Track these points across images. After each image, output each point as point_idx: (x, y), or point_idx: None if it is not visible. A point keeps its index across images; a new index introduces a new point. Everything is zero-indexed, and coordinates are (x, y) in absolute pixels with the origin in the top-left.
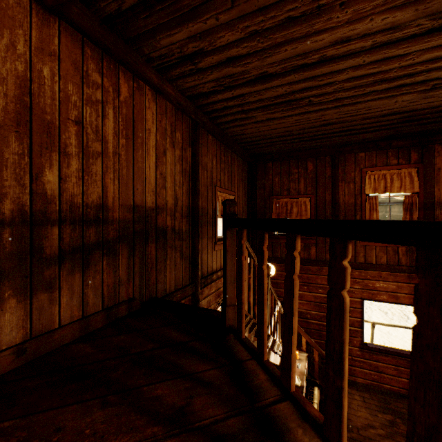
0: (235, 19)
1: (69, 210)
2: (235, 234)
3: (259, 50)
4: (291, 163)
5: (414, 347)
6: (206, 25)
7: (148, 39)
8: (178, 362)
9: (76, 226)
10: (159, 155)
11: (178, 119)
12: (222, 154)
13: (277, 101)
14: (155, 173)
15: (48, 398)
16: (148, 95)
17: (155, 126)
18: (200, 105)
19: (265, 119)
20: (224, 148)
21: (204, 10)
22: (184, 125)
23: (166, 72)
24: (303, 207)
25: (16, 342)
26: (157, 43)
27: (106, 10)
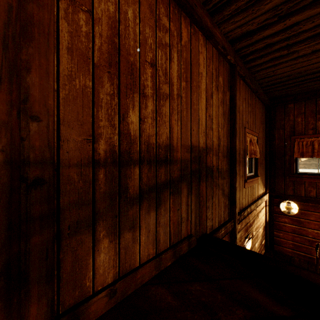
0: None
1: (146, 151)
2: None
3: None
4: (318, 101)
5: None
6: None
7: None
8: None
9: (151, 166)
10: (208, 98)
11: (220, 64)
12: (249, 98)
13: None
14: (205, 115)
15: None
16: (200, 41)
17: (205, 70)
18: (240, 48)
19: (309, 51)
20: (250, 92)
21: None
22: (224, 70)
23: (218, 14)
24: None
25: (108, 281)
26: None
27: None
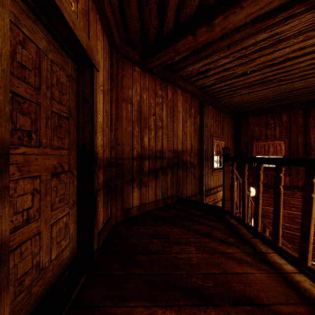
0: (229, 54)
1: (151, 153)
2: (229, 164)
3: (242, 62)
4: (268, 116)
5: (303, 202)
6: (212, 59)
7: (182, 69)
8: (202, 221)
9: (153, 160)
10: (184, 123)
11: (192, 101)
12: (217, 116)
13: (255, 82)
14: (181, 133)
15: (156, 223)
16: (179, 93)
17: (181, 108)
18: (205, 91)
19: (247, 92)
20: (218, 111)
21: (212, 54)
22: (195, 104)
23: (188, 80)
24: (278, 147)
25: (137, 205)
26: (186, 70)
27: (166, 63)
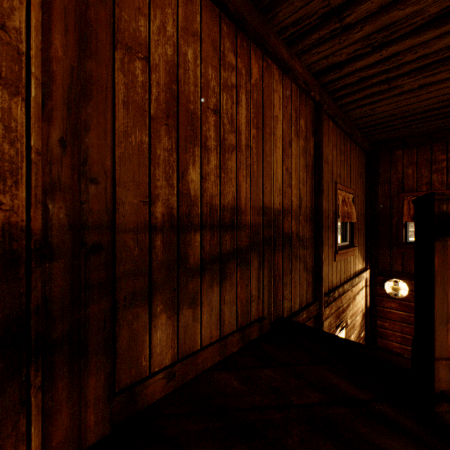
0: None
1: (208, 214)
2: (448, 247)
3: None
4: (434, 147)
5: None
6: None
7: None
8: (380, 443)
9: (214, 232)
10: (285, 147)
11: (301, 103)
12: (341, 143)
13: None
14: (281, 169)
15: None
16: (275, 76)
17: (281, 113)
18: (327, 82)
19: (416, 86)
20: (343, 136)
21: None
22: (307, 110)
23: (297, 43)
24: None
25: (166, 363)
26: (300, 1)
27: None
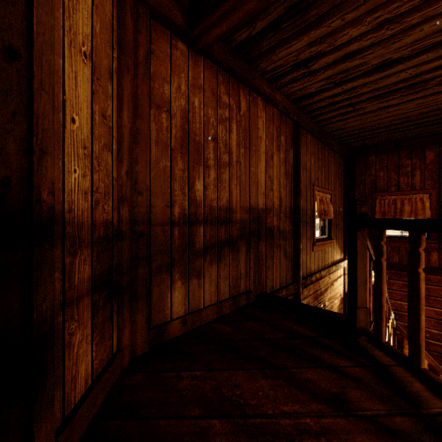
0: (364, 14)
1: (209, 213)
2: (366, 235)
3: (385, 37)
4: (401, 154)
5: None
6: (329, 28)
7: (267, 55)
8: (315, 354)
9: (213, 226)
10: (268, 160)
11: (282, 123)
12: (319, 152)
13: (396, 87)
14: (264, 177)
15: (217, 361)
16: (259, 105)
17: (264, 133)
18: (303, 105)
19: (376, 108)
20: (321, 145)
21: (331, 15)
22: (287, 128)
23: (276, 81)
24: (419, 205)
25: (181, 314)
26: (275, 57)
27: (237, 40)
